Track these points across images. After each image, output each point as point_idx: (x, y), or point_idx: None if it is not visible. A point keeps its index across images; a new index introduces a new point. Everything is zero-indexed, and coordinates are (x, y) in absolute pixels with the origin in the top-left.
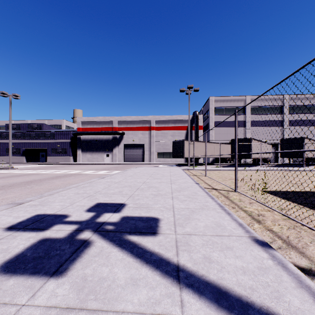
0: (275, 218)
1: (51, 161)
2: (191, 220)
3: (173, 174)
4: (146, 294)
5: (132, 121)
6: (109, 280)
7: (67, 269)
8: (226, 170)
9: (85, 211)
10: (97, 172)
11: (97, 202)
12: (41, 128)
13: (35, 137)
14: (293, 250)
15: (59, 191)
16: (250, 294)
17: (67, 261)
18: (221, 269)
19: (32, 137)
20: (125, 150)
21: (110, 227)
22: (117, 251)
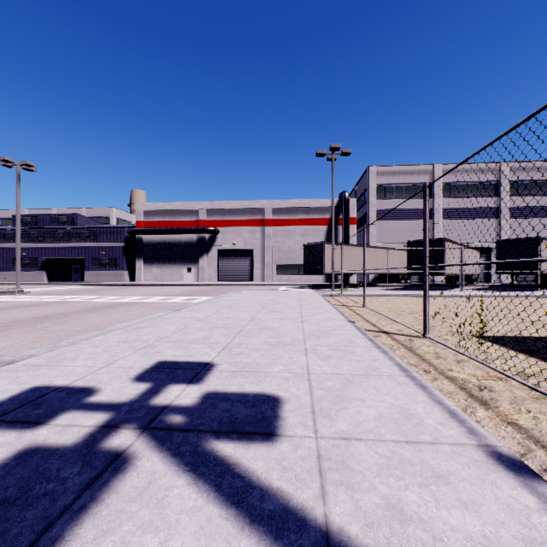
0: (517, 396)
1: (92, 279)
2: (347, 402)
3: (304, 303)
4: None
5: (232, 209)
6: None
7: (59, 540)
8: (400, 296)
9: (132, 380)
10: (168, 299)
11: (159, 360)
12: (73, 223)
13: (64, 238)
14: None
15: (91, 336)
16: None
17: (64, 513)
18: (435, 544)
19: (58, 237)
20: (220, 260)
21: (177, 418)
22: (186, 484)
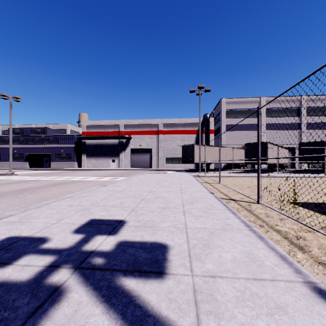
0: (322, 243)
1: (55, 166)
2: (212, 248)
3: (182, 181)
4: None
5: (139, 124)
6: None
7: None
8: (240, 177)
9: (72, 232)
10: (100, 178)
11: (91, 218)
12: (44, 133)
13: (39, 142)
14: None
15: (50, 202)
16: None
17: None
18: None
19: (35, 141)
20: (132, 155)
21: (99, 260)
22: (101, 313)
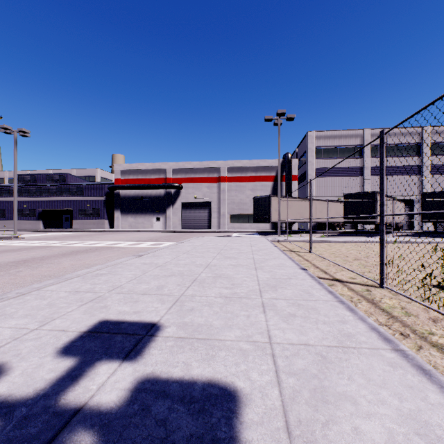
0: None
1: (79, 227)
2: (333, 403)
3: (256, 249)
4: None
5: (193, 169)
6: None
7: None
8: (339, 242)
9: (56, 352)
10: (137, 244)
11: (101, 319)
12: (64, 180)
13: (56, 193)
14: None
15: (45, 285)
16: None
17: None
18: None
19: (51, 192)
20: (183, 211)
21: (84, 440)
22: None
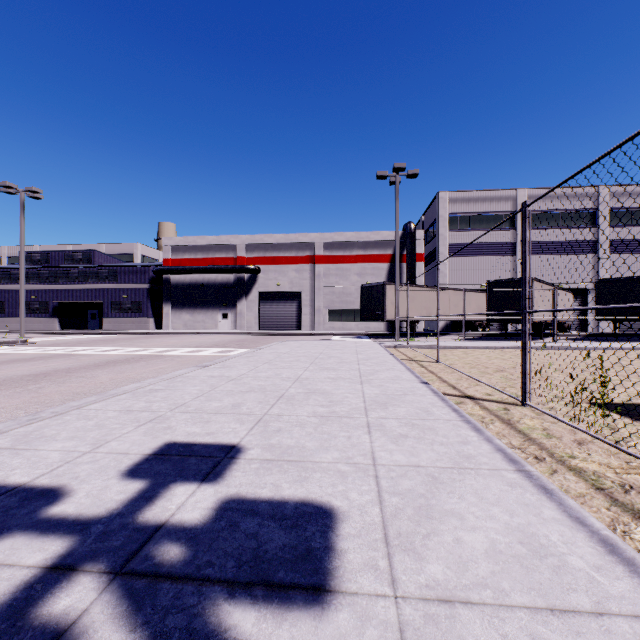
0: None
1: (111, 327)
2: (438, 519)
3: (363, 358)
4: None
5: (276, 244)
6: None
7: None
8: (479, 348)
9: (121, 474)
10: (198, 351)
11: (167, 441)
12: (90, 261)
13: (78, 279)
14: None
15: (86, 403)
16: None
17: None
18: None
19: (72, 278)
20: (262, 305)
21: (173, 550)
22: None
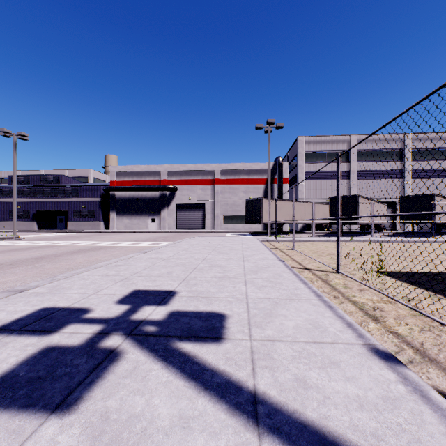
0: (400, 314)
1: (74, 228)
2: (274, 317)
3: (246, 247)
4: (203, 445)
5: (188, 171)
6: (145, 419)
7: (79, 399)
8: (322, 241)
9: (115, 303)
10: (137, 243)
11: (134, 289)
12: (58, 182)
13: (51, 194)
14: (432, 365)
15: (80, 272)
16: (374, 445)
17: (80, 385)
18: (324, 400)
19: (46, 194)
20: (178, 212)
21: (151, 328)
22: (160, 368)
